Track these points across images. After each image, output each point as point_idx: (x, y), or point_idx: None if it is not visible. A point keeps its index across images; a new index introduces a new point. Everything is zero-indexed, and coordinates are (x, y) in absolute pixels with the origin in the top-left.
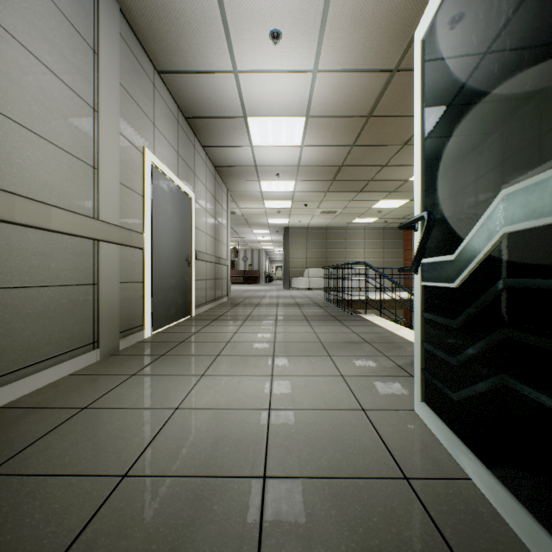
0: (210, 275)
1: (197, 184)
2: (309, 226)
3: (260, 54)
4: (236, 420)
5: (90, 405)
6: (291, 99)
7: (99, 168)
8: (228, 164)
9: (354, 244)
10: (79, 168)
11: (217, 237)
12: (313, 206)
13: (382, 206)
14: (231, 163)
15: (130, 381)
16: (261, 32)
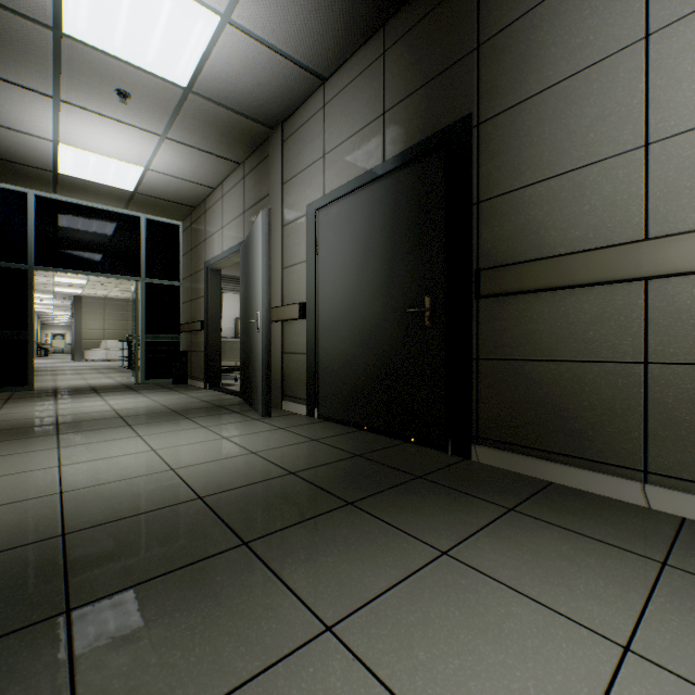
0: None
1: None
2: (107, 297)
3: None
4: (79, 384)
5: None
6: None
7: None
8: None
9: None
10: None
11: None
12: (111, 285)
13: None
14: None
15: None
16: None
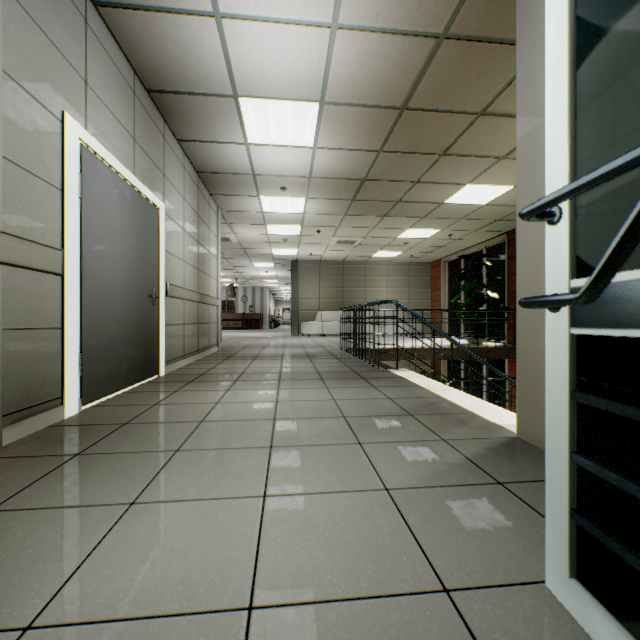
0: (190, 318)
1: (170, 190)
2: (322, 259)
3: None
4: None
5: None
6: (299, 72)
7: None
8: (217, 169)
9: (375, 282)
10: None
11: (202, 268)
12: (328, 234)
13: (409, 236)
14: (220, 168)
15: None
16: None
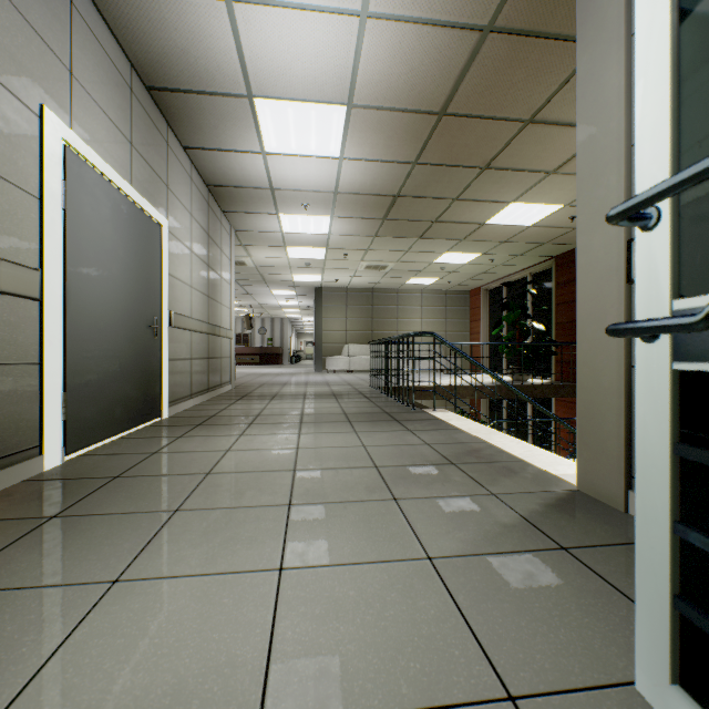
0: (198, 352)
1: (174, 205)
2: (349, 287)
3: None
4: None
5: None
6: (324, 68)
7: None
8: (229, 182)
9: (408, 312)
10: None
11: (213, 295)
12: (356, 258)
13: (447, 261)
14: (233, 181)
15: None
16: None
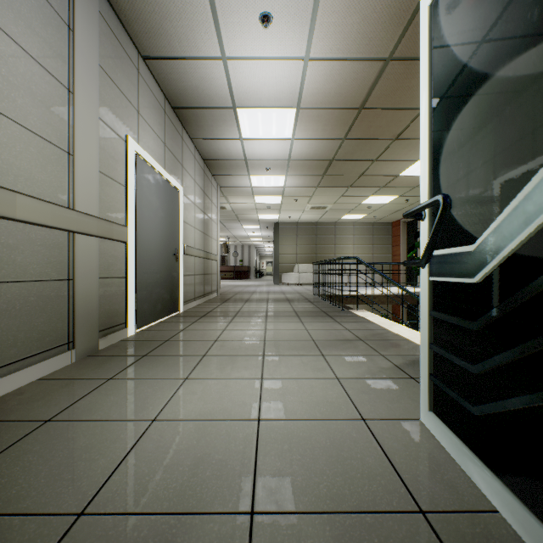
0: (198, 270)
1: (186, 177)
2: (299, 222)
3: (250, 39)
4: (221, 434)
5: (55, 417)
6: (281, 89)
7: (75, 154)
8: (218, 157)
9: (343, 240)
10: (51, 153)
11: (207, 232)
12: (303, 201)
13: (372, 202)
14: (221, 156)
15: (105, 387)
16: (251, 14)
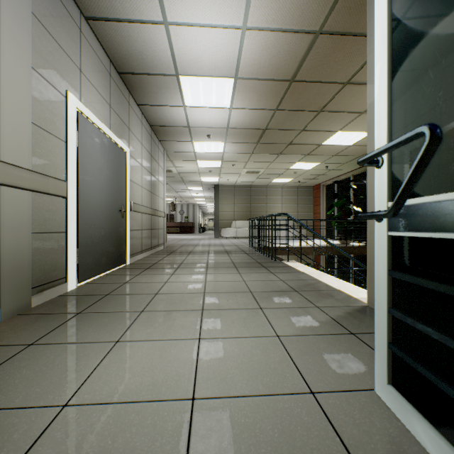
0: (145, 226)
1: (132, 139)
2: (236, 184)
3: (190, 4)
4: (145, 426)
5: None
6: (220, 58)
7: None
8: (164, 124)
9: (273, 200)
10: None
11: (154, 191)
12: (240, 166)
13: (297, 168)
14: (166, 123)
15: (21, 356)
16: None
